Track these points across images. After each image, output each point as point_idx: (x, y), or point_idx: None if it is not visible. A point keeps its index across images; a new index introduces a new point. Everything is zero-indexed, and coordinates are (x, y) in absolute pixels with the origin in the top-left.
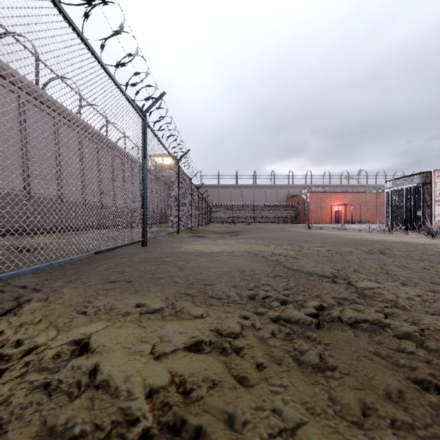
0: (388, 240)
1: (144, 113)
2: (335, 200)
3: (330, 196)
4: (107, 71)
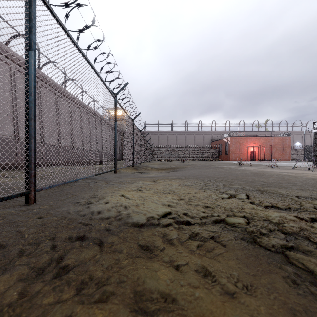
0: None
1: None
2: (250, 142)
3: (246, 140)
4: None
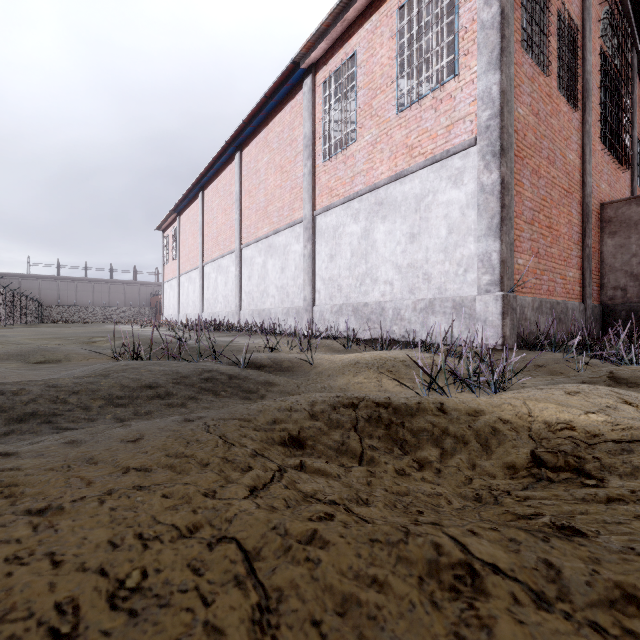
0: None
1: None
2: None
3: None
4: None
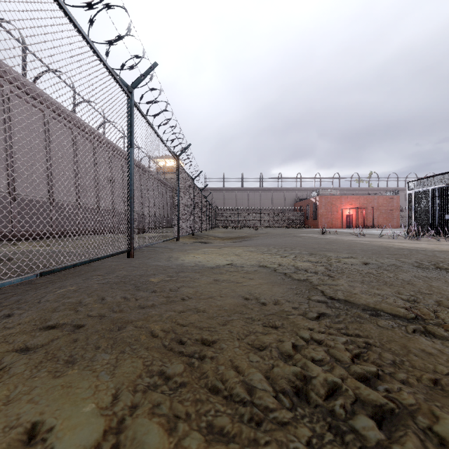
0: (425, 249)
1: (130, 88)
2: (346, 203)
3: (340, 200)
4: (65, 11)
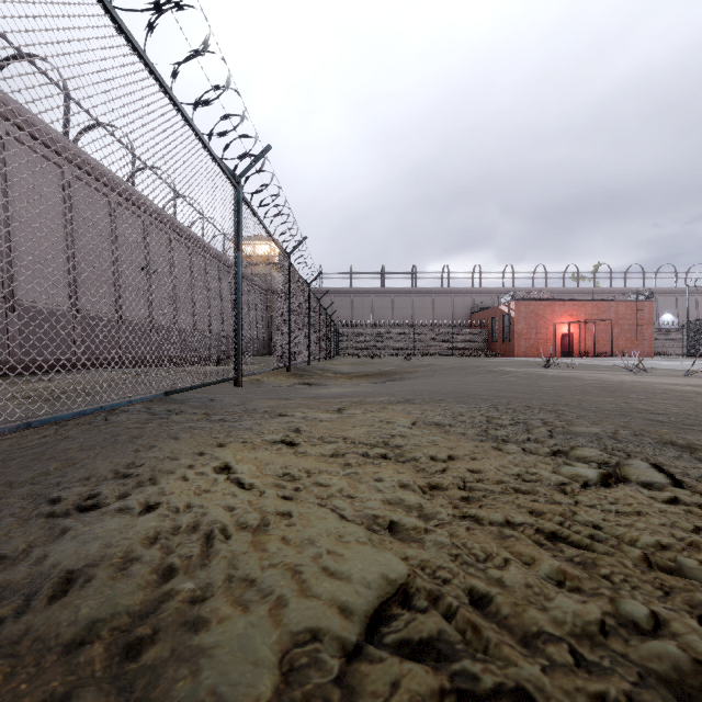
0: None
1: None
2: (561, 314)
3: (552, 308)
4: None
